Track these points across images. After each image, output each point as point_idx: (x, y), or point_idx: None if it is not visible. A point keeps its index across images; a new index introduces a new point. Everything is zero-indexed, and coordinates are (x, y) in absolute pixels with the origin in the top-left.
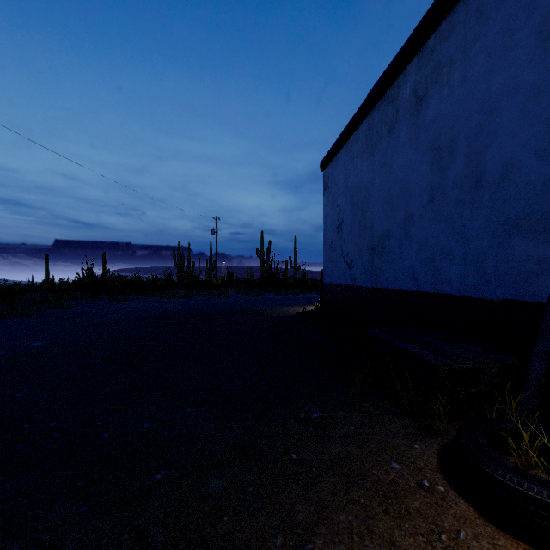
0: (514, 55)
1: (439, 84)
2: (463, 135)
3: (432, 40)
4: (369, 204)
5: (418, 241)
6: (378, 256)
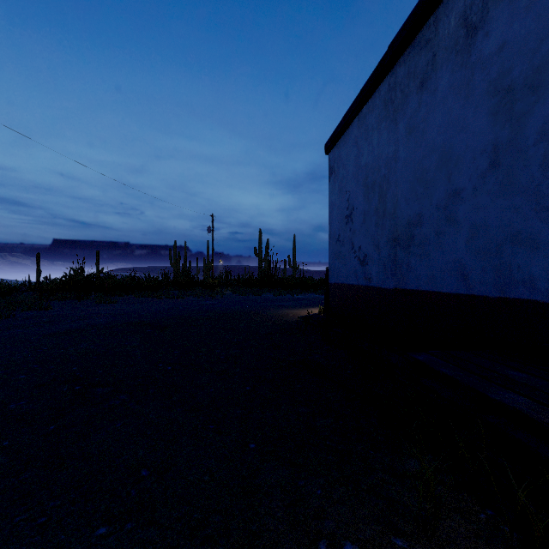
0: None
1: None
2: None
3: None
4: (391, 185)
5: (471, 224)
6: (404, 249)
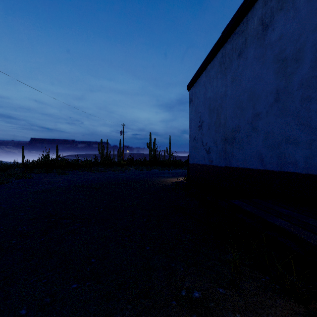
0: None
1: (284, 10)
2: (309, 44)
3: None
4: (223, 109)
5: (265, 132)
6: (230, 144)
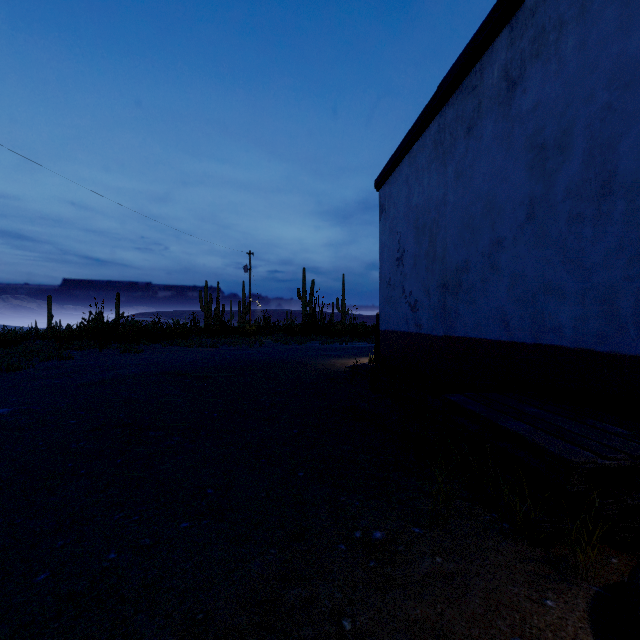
0: None
1: (543, 58)
2: (581, 123)
3: None
4: (440, 229)
5: (511, 273)
6: (452, 295)
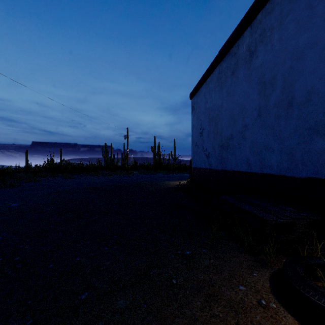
0: (314, 21)
1: (264, 43)
2: (280, 74)
3: (260, 16)
4: (220, 119)
5: (251, 140)
6: (225, 150)
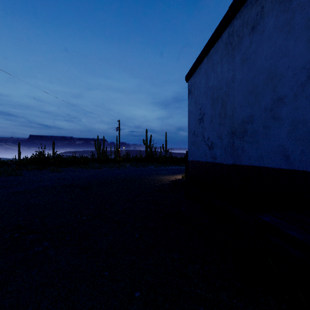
0: None
1: None
2: None
3: None
4: (230, 97)
5: (292, 120)
6: (239, 138)
